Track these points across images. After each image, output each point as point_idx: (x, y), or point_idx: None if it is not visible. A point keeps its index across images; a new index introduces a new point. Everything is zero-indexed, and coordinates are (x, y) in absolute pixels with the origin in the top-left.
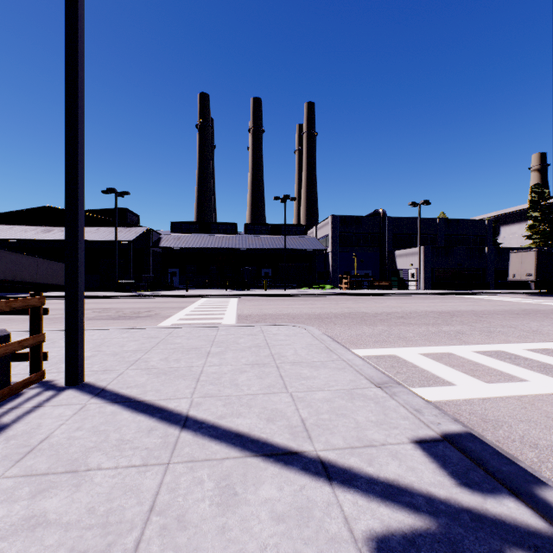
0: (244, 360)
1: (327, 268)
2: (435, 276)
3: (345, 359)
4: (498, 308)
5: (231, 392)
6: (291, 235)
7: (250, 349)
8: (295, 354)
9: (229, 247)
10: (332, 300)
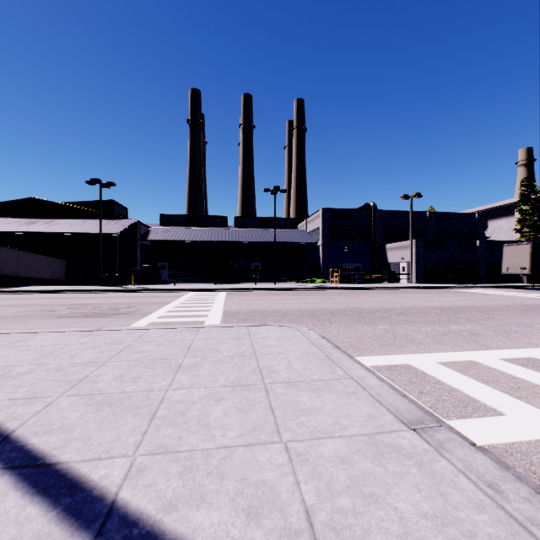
0: (222, 379)
1: (318, 261)
2: (426, 270)
3: (354, 377)
4: (499, 303)
5: (196, 442)
6: (281, 228)
7: (232, 360)
8: (290, 368)
9: (218, 240)
10: (324, 294)
